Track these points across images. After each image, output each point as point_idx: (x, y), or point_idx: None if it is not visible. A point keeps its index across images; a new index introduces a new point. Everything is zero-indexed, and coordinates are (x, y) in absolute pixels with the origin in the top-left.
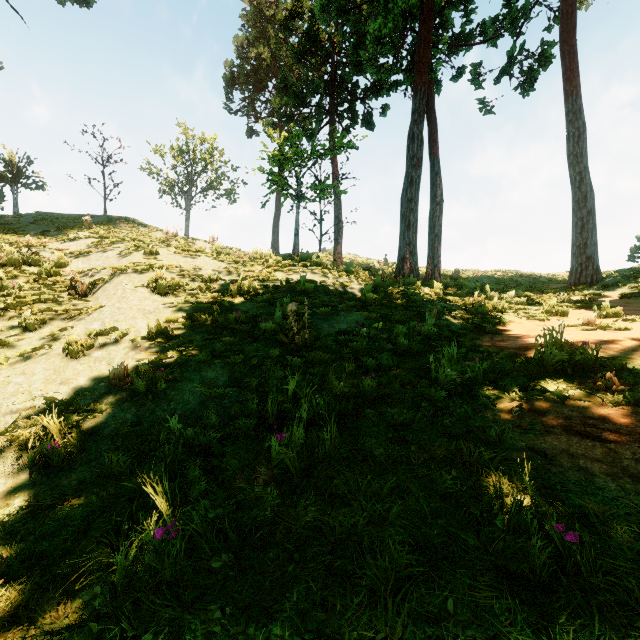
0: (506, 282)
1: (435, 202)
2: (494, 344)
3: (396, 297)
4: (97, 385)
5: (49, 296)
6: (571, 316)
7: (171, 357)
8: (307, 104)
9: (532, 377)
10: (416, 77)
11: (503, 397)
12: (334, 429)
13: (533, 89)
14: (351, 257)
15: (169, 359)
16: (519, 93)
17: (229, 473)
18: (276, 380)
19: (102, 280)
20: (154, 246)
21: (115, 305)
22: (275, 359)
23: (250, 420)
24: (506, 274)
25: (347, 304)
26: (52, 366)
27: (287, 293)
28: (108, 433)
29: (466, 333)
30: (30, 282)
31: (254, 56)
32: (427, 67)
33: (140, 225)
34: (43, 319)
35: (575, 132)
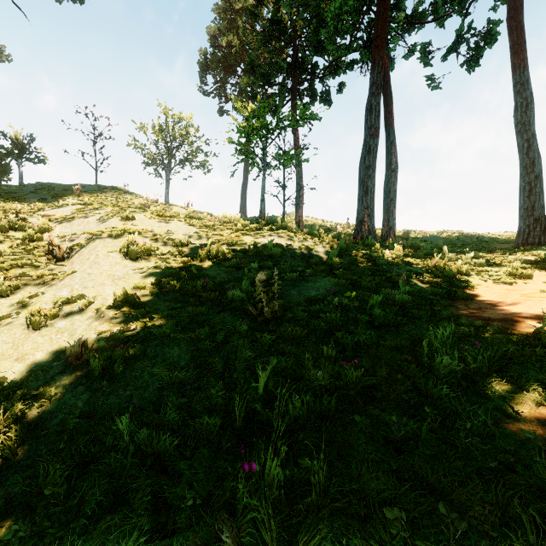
0: (453, 242)
1: (390, 169)
2: (473, 314)
3: (361, 260)
4: (53, 362)
5: (27, 261)
6: (535, 278)
7: (134, 329)
8: (271, 84)
9: (544, 365)
10: (374, 52)
11: (521, 397)
12: (324, 469)
13: (478, 65)
14: (310, 220)
15: (132, 331)
16: (465, 69)
17: (181, 516)
18: (244, 362)
19: (79, 245)
20: (131, 212)
21: (86, 270)
22: (243, 333)
23: (213, 420)
24: (451, 234)
25: (314, 269)
26: (11, 339)
27: (254, 257)
28: (52, 428)
29: (438, 299)
30: (12, 247)
31: (225, 44)
32: (384, 43)
33: (125, 193)
34: (16, 285)
35: (523, 102)
